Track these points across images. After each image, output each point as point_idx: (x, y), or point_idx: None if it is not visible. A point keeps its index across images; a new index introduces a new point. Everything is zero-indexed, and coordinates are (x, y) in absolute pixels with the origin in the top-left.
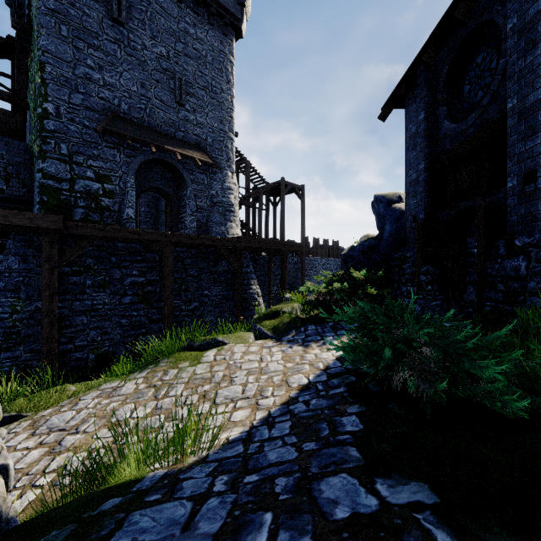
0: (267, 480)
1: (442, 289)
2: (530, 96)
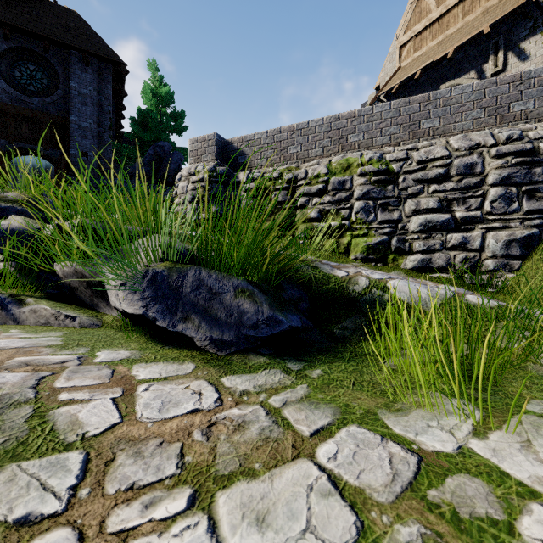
0: None
1: None
2: (85, 123)
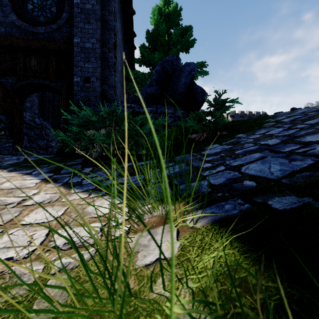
0: (209, 161)
1: (12, 135)
2: (87, 44)
